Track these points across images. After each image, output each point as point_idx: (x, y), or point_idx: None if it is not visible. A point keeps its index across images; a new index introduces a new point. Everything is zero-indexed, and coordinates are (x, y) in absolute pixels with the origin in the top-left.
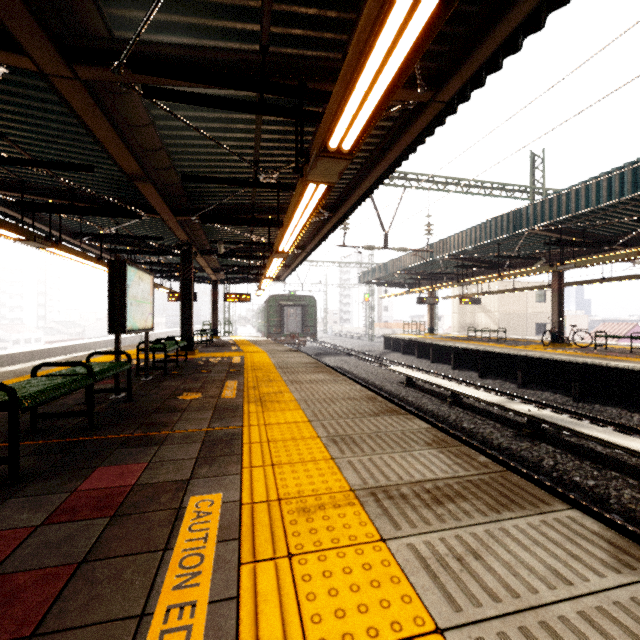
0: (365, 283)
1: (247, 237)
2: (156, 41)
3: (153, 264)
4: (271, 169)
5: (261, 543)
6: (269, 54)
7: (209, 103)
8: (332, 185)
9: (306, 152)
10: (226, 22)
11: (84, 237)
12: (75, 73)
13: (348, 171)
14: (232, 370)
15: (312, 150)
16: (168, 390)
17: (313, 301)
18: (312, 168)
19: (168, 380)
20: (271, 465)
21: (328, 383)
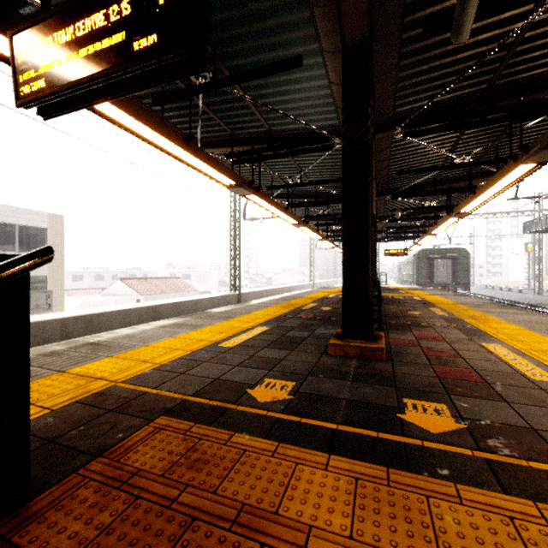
0: (533, 232)
1: (415, 203)
2: (415, 106)
3: (336, 231)
4: (460, 152)
5: (544, 359)
6: (493, 88)
7: (443, 130)
8: (545, 162)
9: (525, 146)
10: (465, 82)
11: (301, 218)
12: (374, 139)
13: (538, 136)
14: (423, 303)
15: (534, 145)
16: (394, 309)
17: (465, 253)
18: (532, 156)
19: (384, 305)
20: (519, 341)
21: (523, 315)
